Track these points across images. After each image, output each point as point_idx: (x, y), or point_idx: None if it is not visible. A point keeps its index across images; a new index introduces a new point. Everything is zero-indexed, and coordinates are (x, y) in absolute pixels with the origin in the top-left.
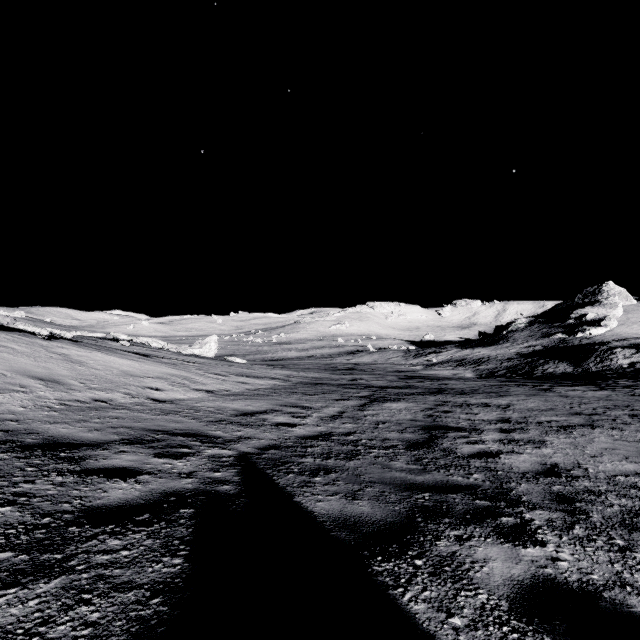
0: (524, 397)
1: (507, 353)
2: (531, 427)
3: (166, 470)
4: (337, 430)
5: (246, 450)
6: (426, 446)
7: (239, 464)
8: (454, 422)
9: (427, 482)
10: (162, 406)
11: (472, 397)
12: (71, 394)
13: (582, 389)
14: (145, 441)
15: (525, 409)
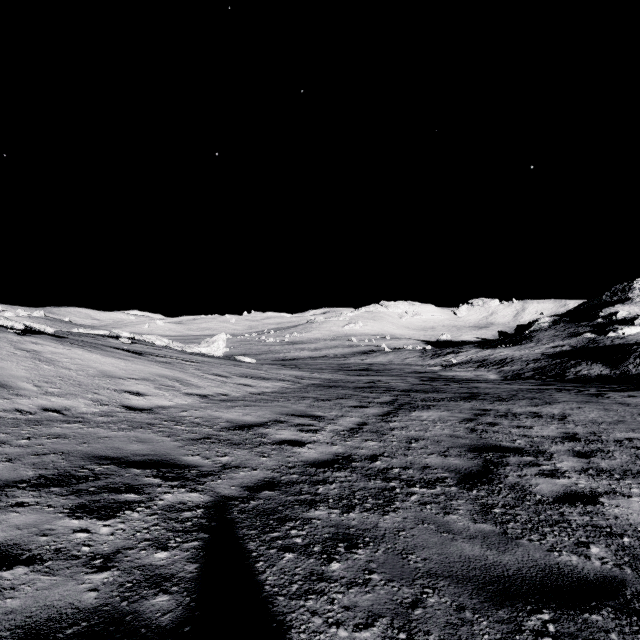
0: (576, 405)
1: (532, 353)
2: (612, 448)
3: (70, 549)
4: (358, 451)
5: (227, 492)
6: (485, 480)
7: (207, 526)
8: (507, 440)
9: (527, 572)
10: (135, 416)
11: (514, 404)
12: (13, 401)
13: (639, 395)
14: (73, 479)
15: (588, 421)
